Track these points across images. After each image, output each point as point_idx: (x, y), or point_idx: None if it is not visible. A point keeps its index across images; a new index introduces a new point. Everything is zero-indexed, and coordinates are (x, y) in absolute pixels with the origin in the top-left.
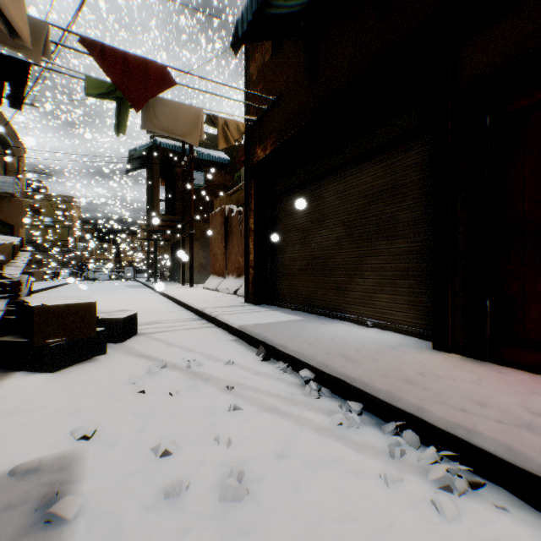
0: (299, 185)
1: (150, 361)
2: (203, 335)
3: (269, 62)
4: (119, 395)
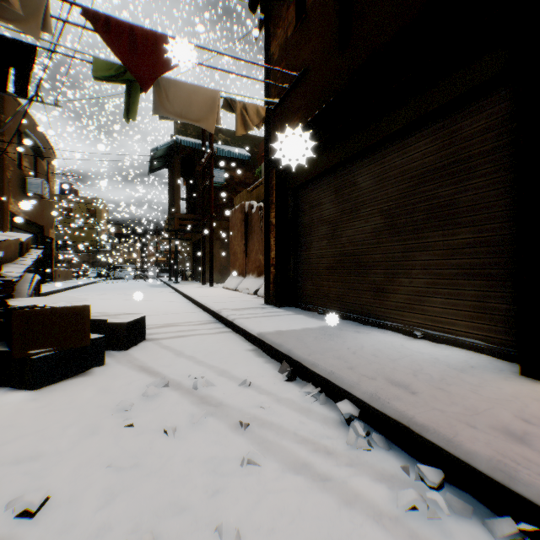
0: (327, 171)
1: (151, 377)
2: (217, 342)
3: (292, 36)
4: (101, 429)
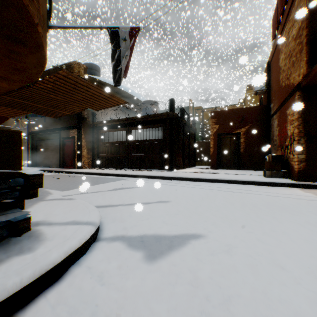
0: (44, 140)
1: None
2: None
3: None
4: None
